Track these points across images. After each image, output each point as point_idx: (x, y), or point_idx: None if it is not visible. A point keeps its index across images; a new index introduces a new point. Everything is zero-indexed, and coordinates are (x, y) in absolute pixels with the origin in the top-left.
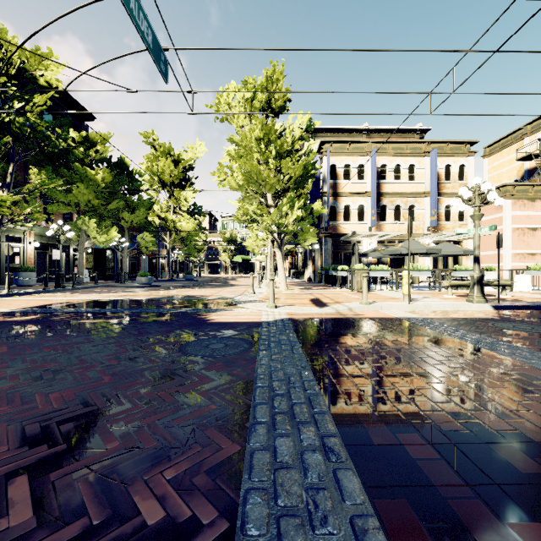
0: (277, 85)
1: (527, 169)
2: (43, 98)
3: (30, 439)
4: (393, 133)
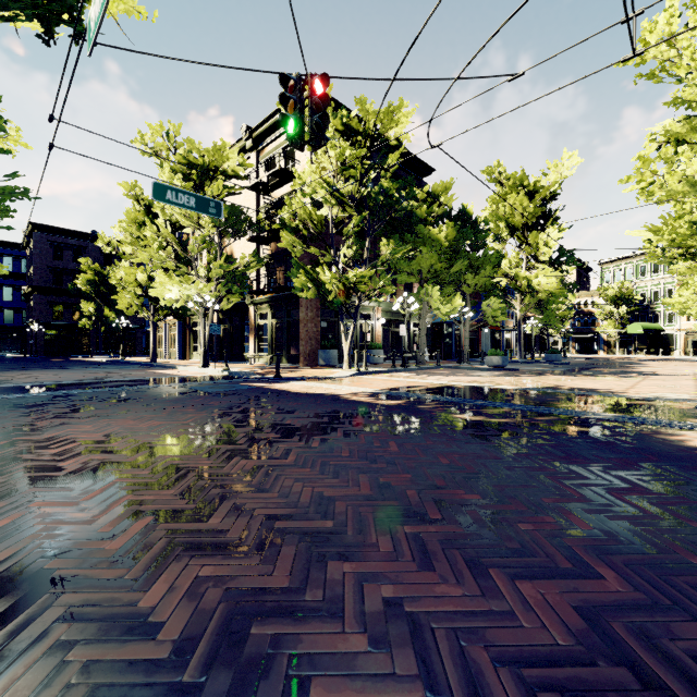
0: None
1: None
2: (395, 156)
3: None
4: None
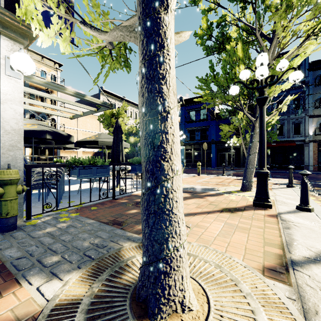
0: None
1: None
2: None
3: None
4: None
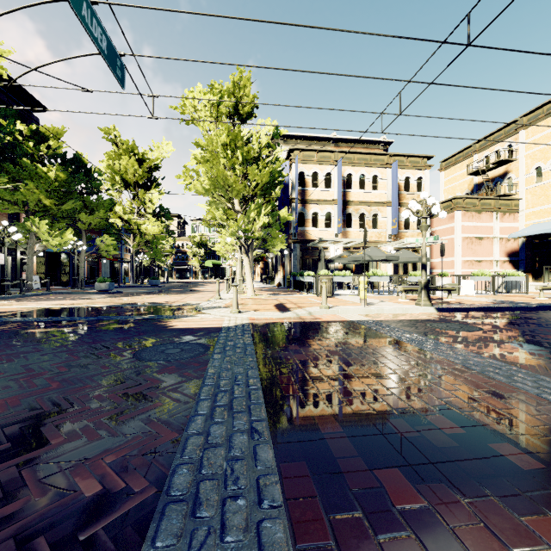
0: (244, 91)
1: (476, 183)
2: None
3: None
4: (360, 144)
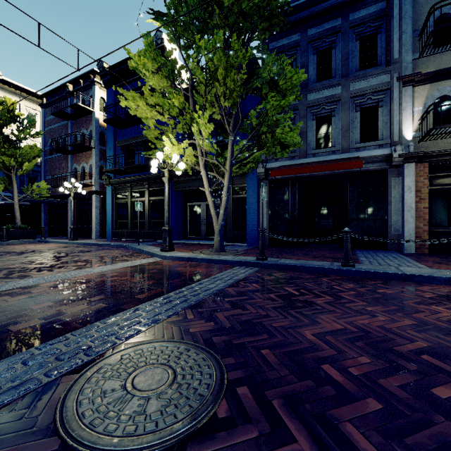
0: None
1: None
2: None
3: (312, 303)
4: None
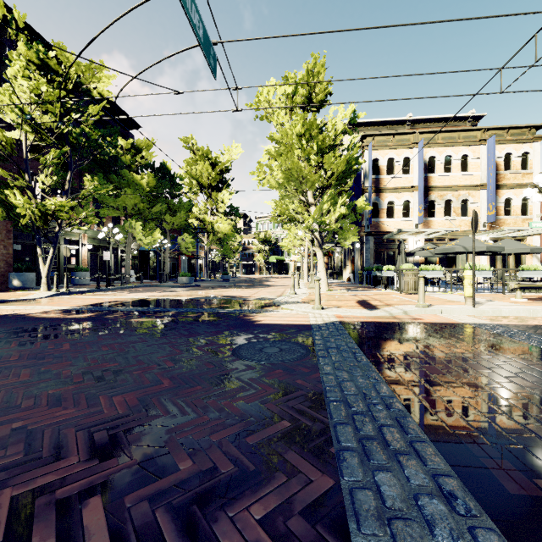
0: (318, 79)
1: None
2: (96, 108)
3: (99, 450)
4: (441, 123)
